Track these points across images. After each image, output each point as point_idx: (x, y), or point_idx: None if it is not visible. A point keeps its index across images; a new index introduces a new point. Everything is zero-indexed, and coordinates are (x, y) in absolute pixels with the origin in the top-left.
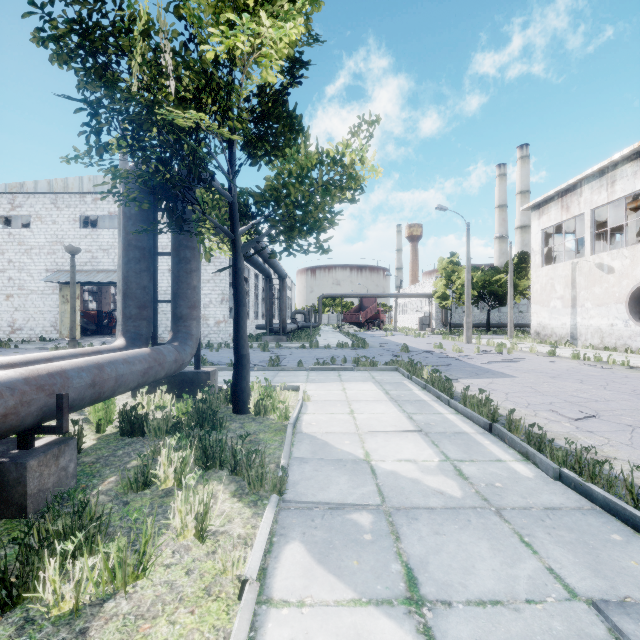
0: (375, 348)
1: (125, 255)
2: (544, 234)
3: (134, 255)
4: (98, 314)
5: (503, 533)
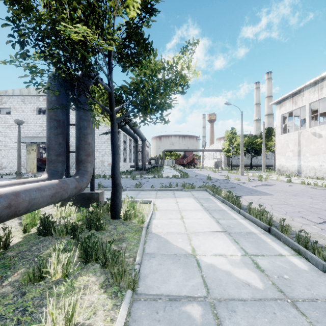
0: (193, 178)
1: (48, 124)
2: (282, 117)
3: (53, 124)
4: None
5: None
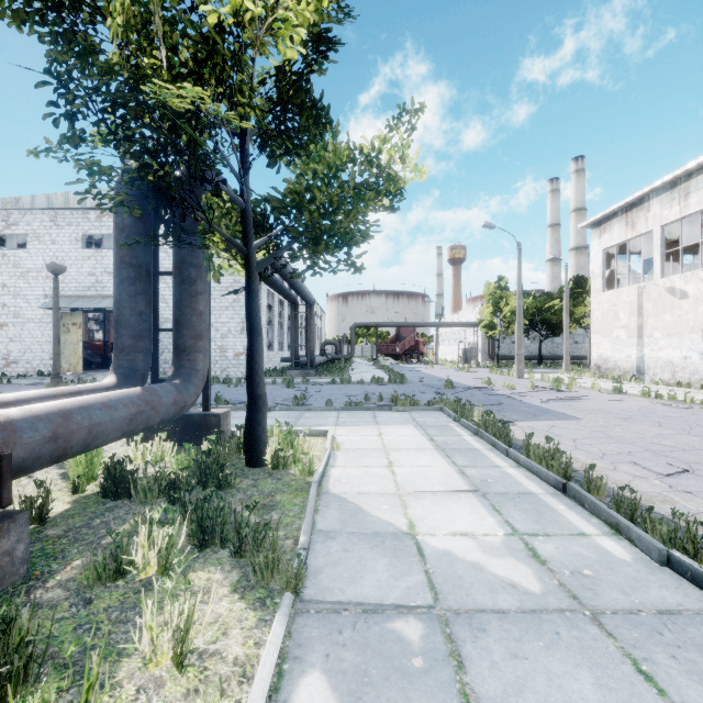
0: (415, 384)
1: (117, 274)
2: (606, 255)
3: (128, 274)
4: (104, 345)
5: (609, 656)
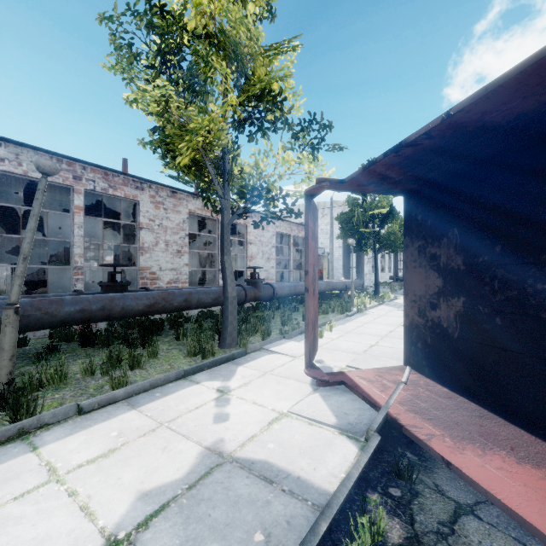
0: None
1: (344, 255)
2: None
3: (346, 255)
4: None
5: None
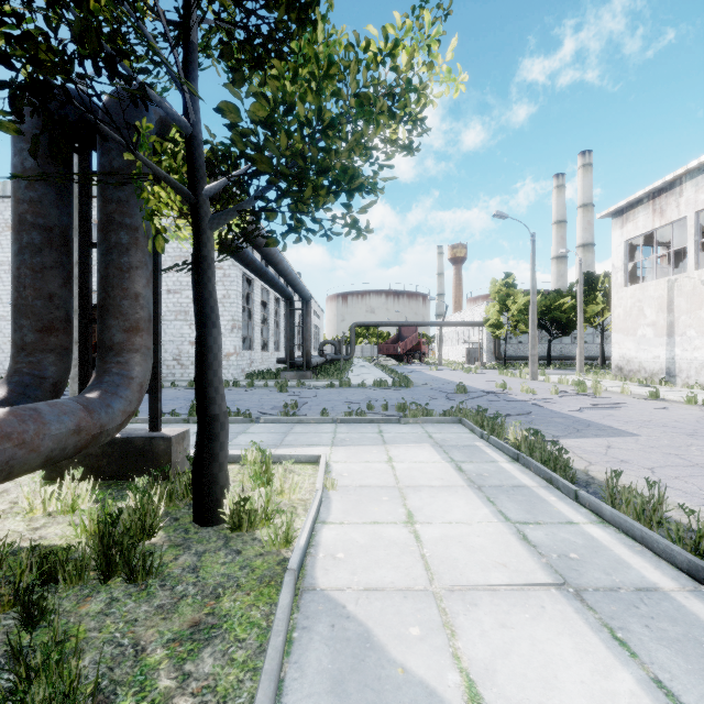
0: (421, 387)
1: (14, 239)
2: (628, 246)
3: (30, 239)
4: None
5: None
